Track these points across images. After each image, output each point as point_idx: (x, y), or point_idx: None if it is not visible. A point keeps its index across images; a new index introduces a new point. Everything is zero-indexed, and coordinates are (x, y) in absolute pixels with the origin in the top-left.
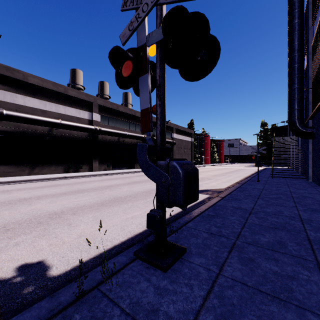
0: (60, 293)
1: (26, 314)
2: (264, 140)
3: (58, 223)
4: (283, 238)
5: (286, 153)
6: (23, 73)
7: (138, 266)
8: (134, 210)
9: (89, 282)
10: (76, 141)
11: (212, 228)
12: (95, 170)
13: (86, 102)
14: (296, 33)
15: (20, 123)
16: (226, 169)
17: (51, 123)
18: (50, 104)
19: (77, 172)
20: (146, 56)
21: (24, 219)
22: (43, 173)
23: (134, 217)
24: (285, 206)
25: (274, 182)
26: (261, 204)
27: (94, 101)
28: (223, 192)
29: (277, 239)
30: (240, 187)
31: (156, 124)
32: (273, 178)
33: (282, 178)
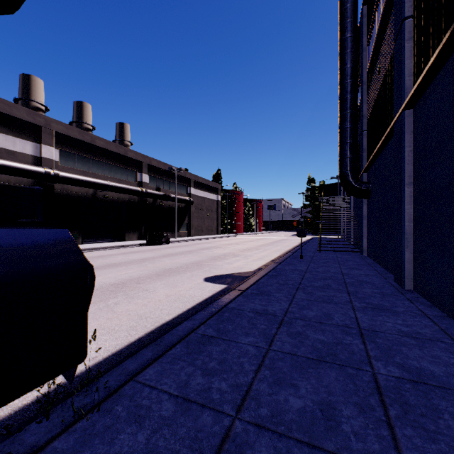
0: None
1: None
2: (312, 201)
3: None
4: (333, 391)
5: (336, 218)
6: None
7: None
8: None
9: None
10: None
11: (195, 378)
12: None
13: (29, 124)
14: (348, 51)
15: None
16: (264, 239)
17: None
18: None
19: None
20: None
21: None
22: None
23: None
24: (336, 303)
25: (321, 258)
26: (300, 300)
27: (45, 125)
28: (249, 278)
29: (322, 396)
30: (274, 269)
31: None
32: (321, 252)
33: (331, 252)
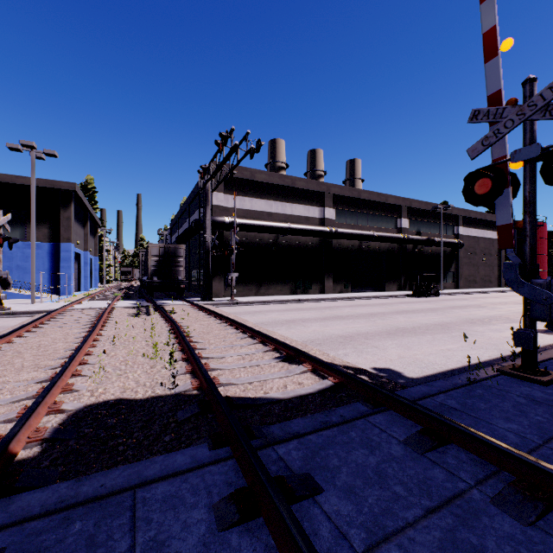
0: (449, 379)
1: (436, 383)
2: None
3: (362, 345)
4: None
5: None
6: (251, 171)
7: (509, 379)
8: (442, 343)
9: (467, 379)
10: (304, 250)
11: None
12: (328, 292)
13: (316, 193)
14: None
15: (249, 232)
16: None
17: (279, 229)
18: (276, 204)
19: (305, 294)
20: (506, 170)
21: (320, 338)
22: (268, 294)
23: (450, 350)
24: None
25: None
26: None
27: (326, 191)
28: None
29: None
30: None
31: (523, 241)
32: None
33: None
